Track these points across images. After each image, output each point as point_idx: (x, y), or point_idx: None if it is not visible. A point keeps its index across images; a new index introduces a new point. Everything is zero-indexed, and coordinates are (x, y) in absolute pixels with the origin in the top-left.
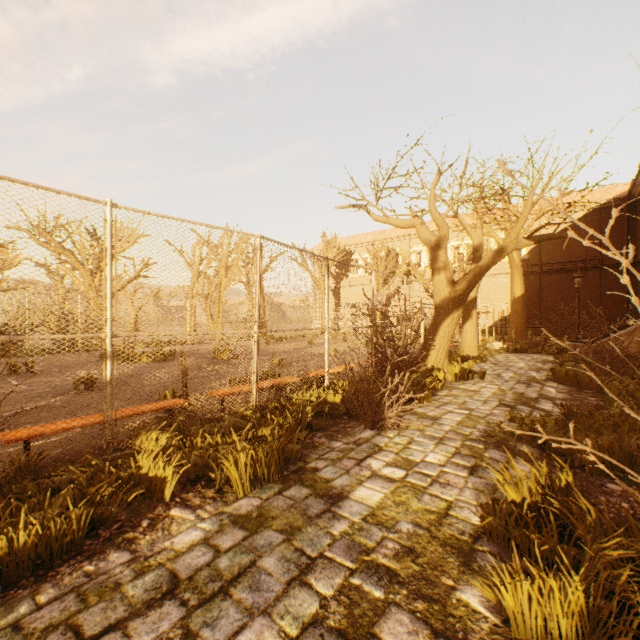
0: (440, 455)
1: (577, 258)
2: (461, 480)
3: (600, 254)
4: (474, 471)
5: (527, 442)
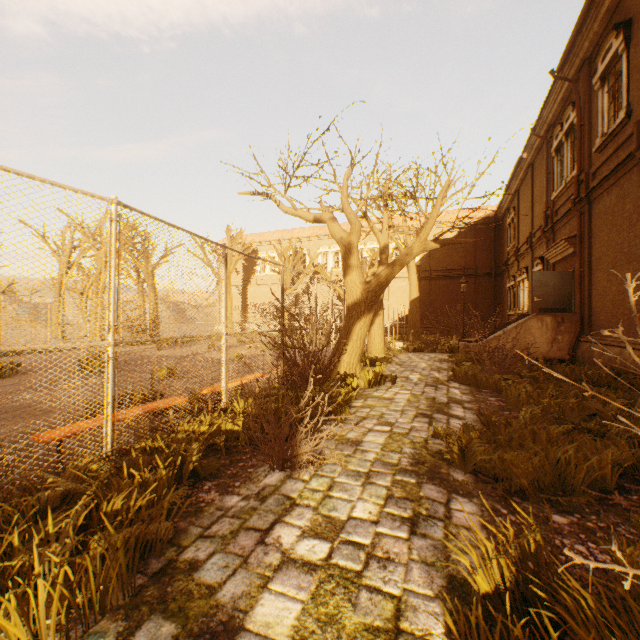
0: (371, 504)
1: (458, 266)
2: (403, 547)
3: (475, 264)
4: (415, 526)
5: (461, 467)
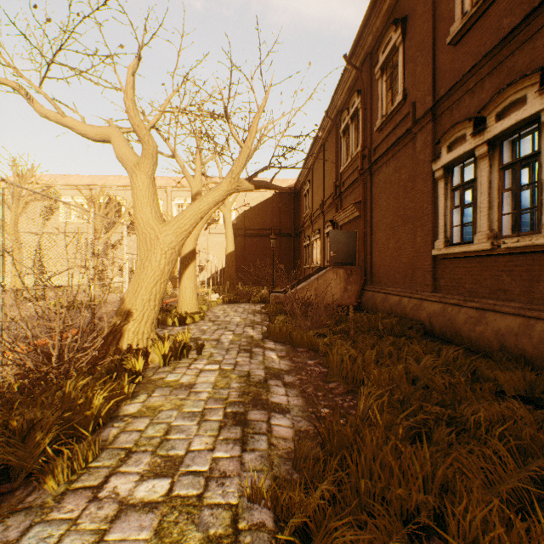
0: None
1: (267, 227)
2: None
3: (280, 225)
4: None
5: None
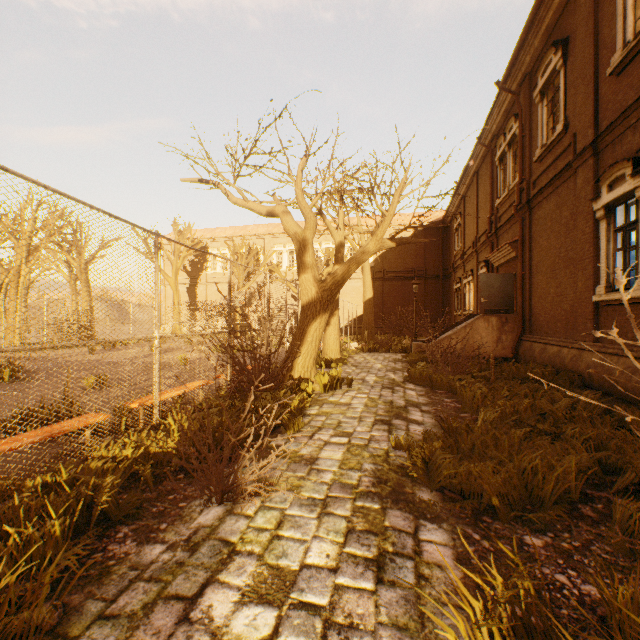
0: (328, 543)
1: (409, 268)
2: (369, 605)
3: (425, 266)
4: (382, 570)
5: (426, 485)
